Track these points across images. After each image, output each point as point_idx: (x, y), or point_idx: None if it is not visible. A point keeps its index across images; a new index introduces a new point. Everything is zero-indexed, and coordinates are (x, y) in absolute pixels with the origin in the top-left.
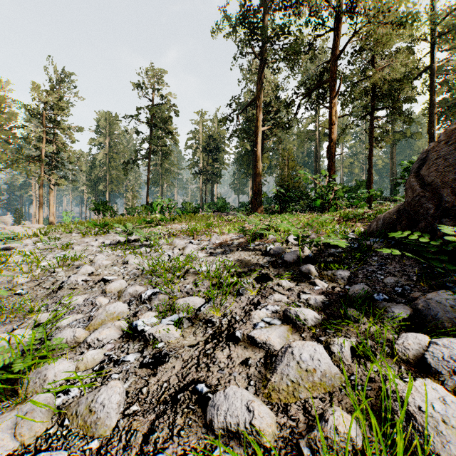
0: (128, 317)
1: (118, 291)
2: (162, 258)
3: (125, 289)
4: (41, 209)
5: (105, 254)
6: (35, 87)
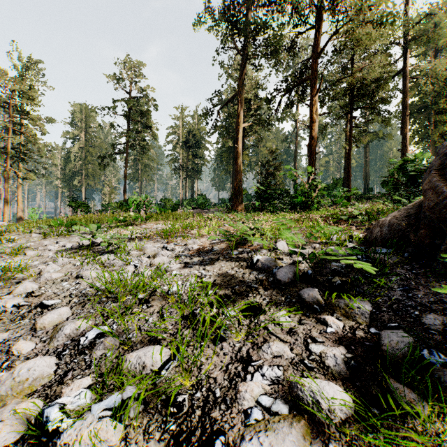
0: (50, 384)
1: (55, 325)
2: (126, 270)
3: (61, 326)
4: (7, 205)
5: (60, 262)
6: (0, 74)
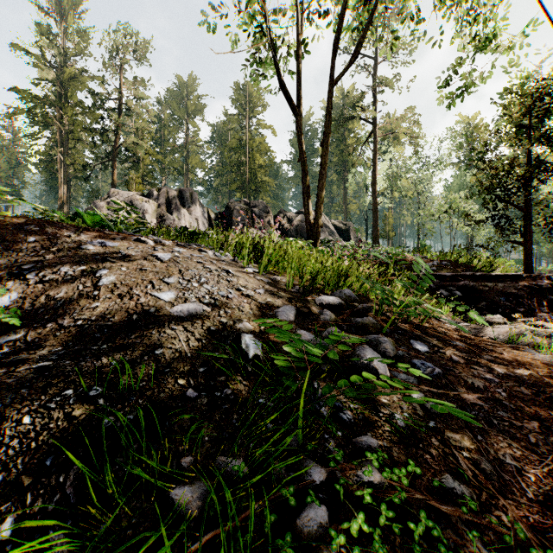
0: None
1: None
2: None
3: None
4: None
5: None
6: None
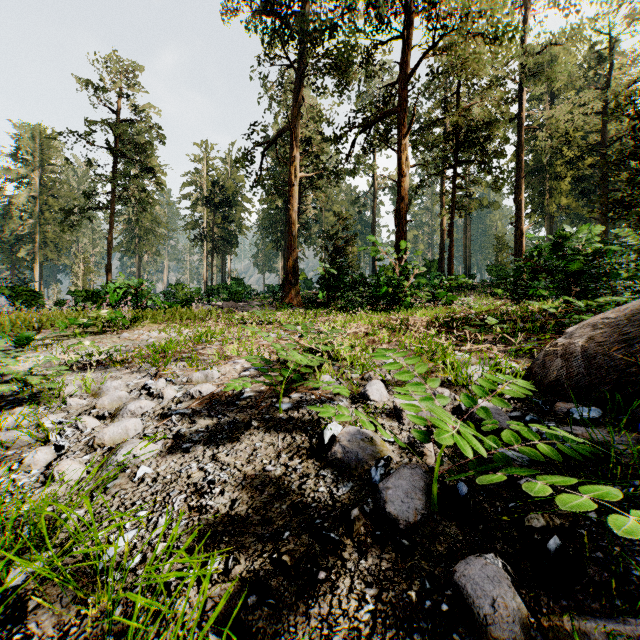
0: None
1: None
2: (29, 463)
3: None
4: None
5: None
6: None
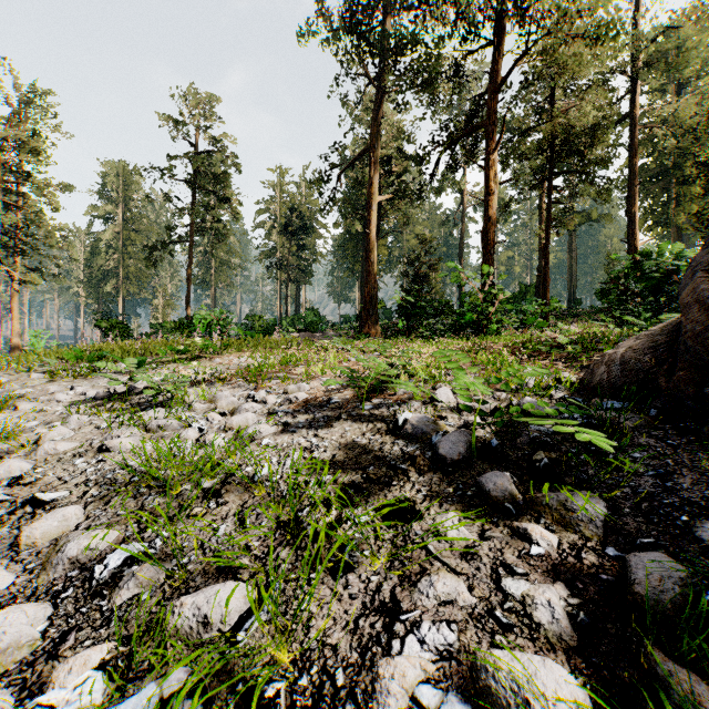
0: (34, 658)
1: (54, 540)
2: (184, 438)
3: (64, 542)
4: None
5: (74, 423)
6: None
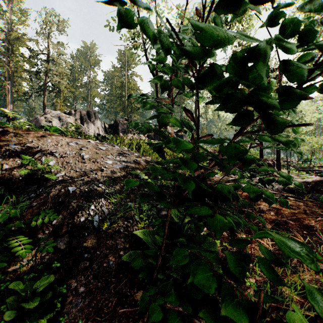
0: None
1: None
2: None
3: None
4: None
5: None
6: None
